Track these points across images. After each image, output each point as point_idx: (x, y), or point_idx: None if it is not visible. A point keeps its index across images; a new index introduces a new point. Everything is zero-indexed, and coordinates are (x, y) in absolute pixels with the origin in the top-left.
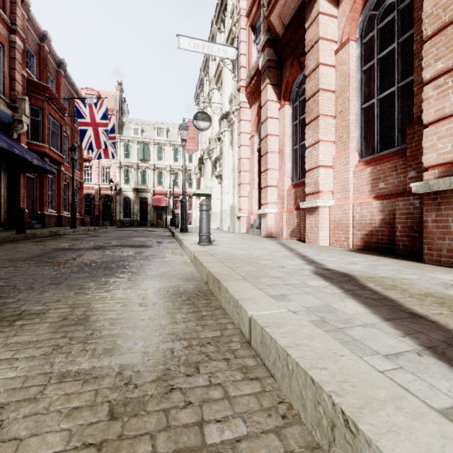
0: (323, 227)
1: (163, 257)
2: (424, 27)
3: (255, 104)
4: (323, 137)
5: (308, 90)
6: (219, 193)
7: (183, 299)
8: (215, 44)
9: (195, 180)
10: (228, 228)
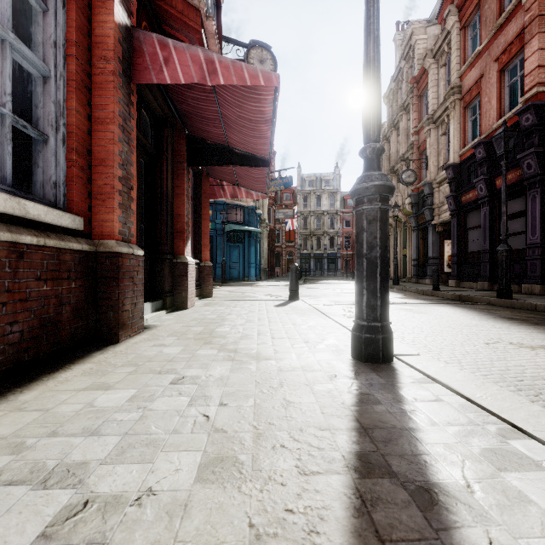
0: None
1: None
2: None
3: None
4: None
5: None
6: None
7: None
8: None
9: None
10: None
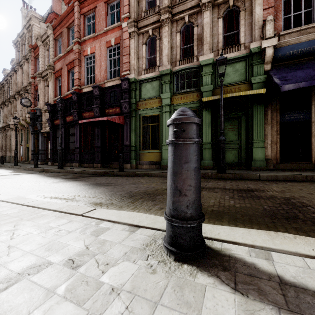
0: None
1: (151, 213)
2: None
3: None
4: None
5: None
6: None
7: None
8: None
9: None
10: None
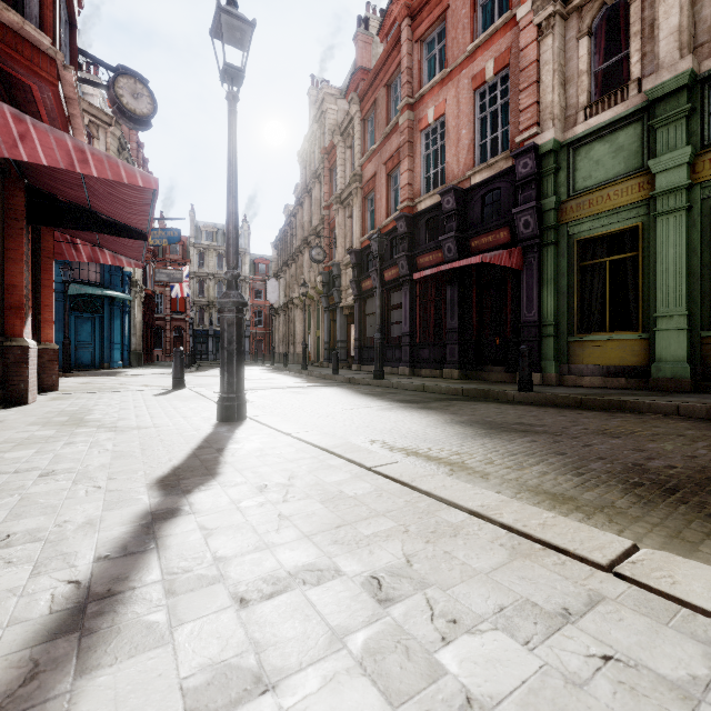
0: None
1: None
2: None
3: None
4: None
5: None
6: None
7: None
8: None
9: None
10: None
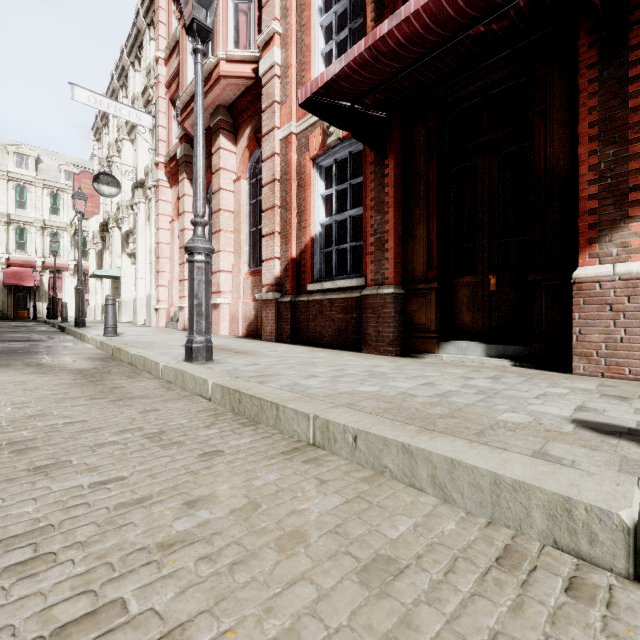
0: (223, 320)
1: (66, 346)
2: (262, 203)
3: (177, 187)
4: (223, 248)
5: (214, 205)
6: (134, 277)
7: (97, 359)
8: (125, 106)
9: (93, 252)
10: (144, 322)
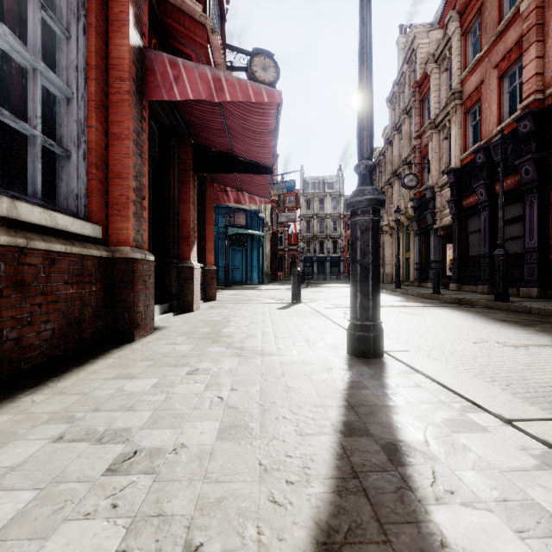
0: None
1: None
2: None
3: None
4: None
5: None
6: None
7: None
8: None
9: None
10: None
